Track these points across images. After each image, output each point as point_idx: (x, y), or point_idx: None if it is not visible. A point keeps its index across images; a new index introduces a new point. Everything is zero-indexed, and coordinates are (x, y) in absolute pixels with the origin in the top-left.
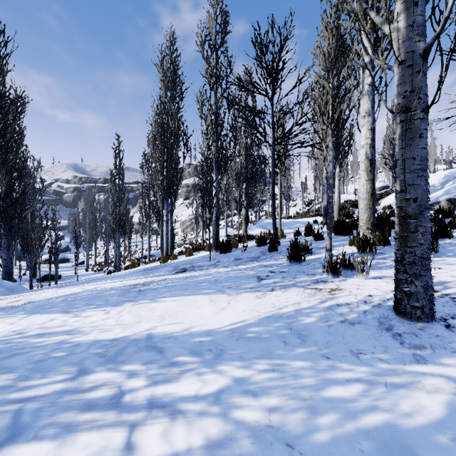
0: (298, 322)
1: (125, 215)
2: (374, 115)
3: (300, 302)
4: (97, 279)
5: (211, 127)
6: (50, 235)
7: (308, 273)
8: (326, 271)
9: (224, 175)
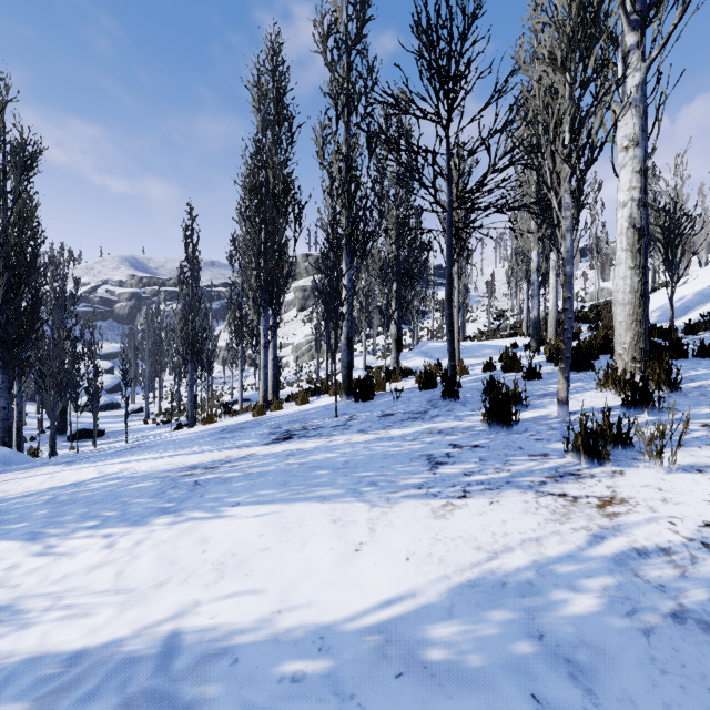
0: (555, 610)
1: (201, 335)
2: (646, 145)
3: (539, 537)
4: (138, 448)
5: (340, 181)
6: (86, 367)
7: (532, 452)
8: (573, 449)
9: (361, 271)
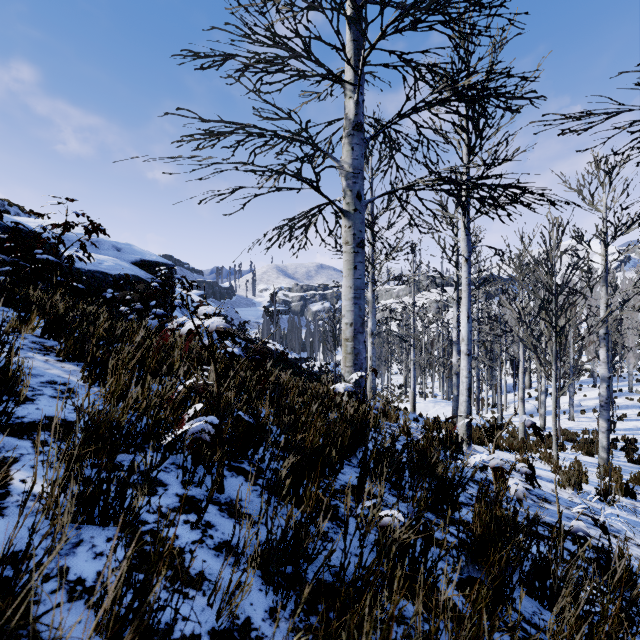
0: None
1: None
2: None
3: None
4: None
5: None
6: None
7: None
8: None
9: None
